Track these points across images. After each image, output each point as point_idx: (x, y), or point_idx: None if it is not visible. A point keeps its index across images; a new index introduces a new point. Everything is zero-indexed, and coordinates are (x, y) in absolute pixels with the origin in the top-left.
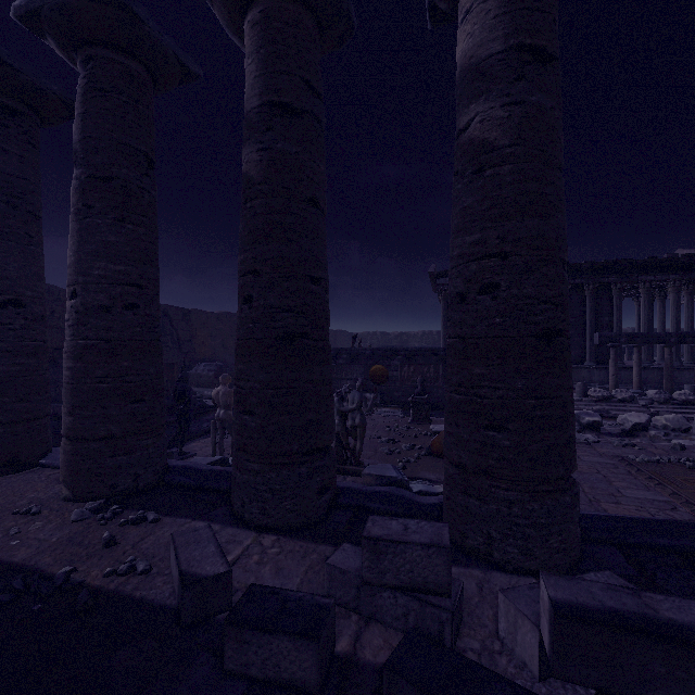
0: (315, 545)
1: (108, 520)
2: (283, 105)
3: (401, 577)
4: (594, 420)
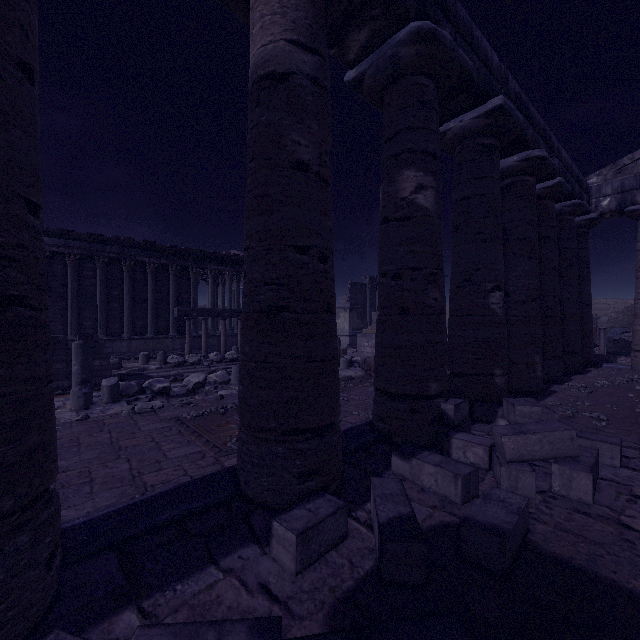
0: None
1: None
2: None
3: None
4: (165, 386)
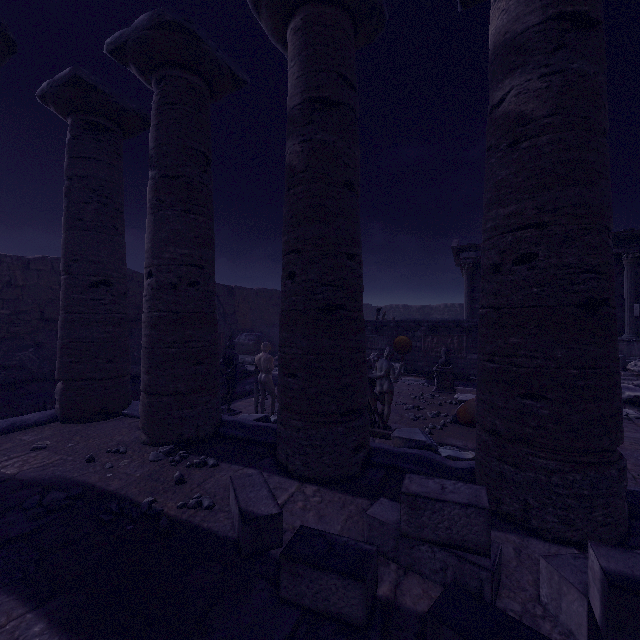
0: (352, 498)
1: (177, 462)
2: (322, 100)
3: (439, 533)
4: (636, 395)
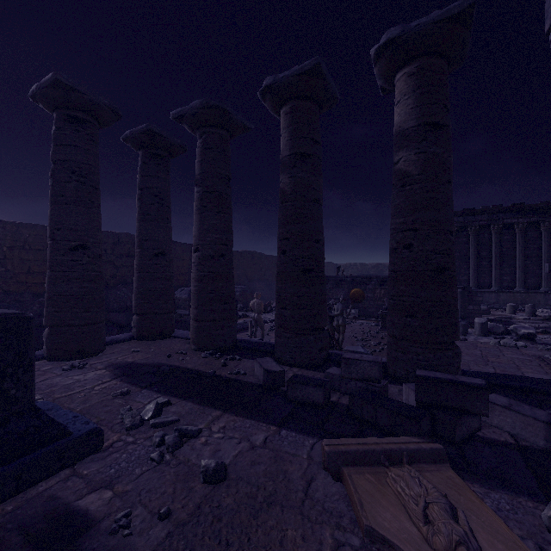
0: (318, 373)
1: (218, 358)
2: (301, 153)
3: (358, 374)
4: (529, 332)
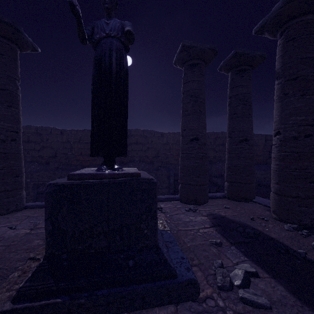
0: None
1: (305, 236)
2: None
3: None
4: None
